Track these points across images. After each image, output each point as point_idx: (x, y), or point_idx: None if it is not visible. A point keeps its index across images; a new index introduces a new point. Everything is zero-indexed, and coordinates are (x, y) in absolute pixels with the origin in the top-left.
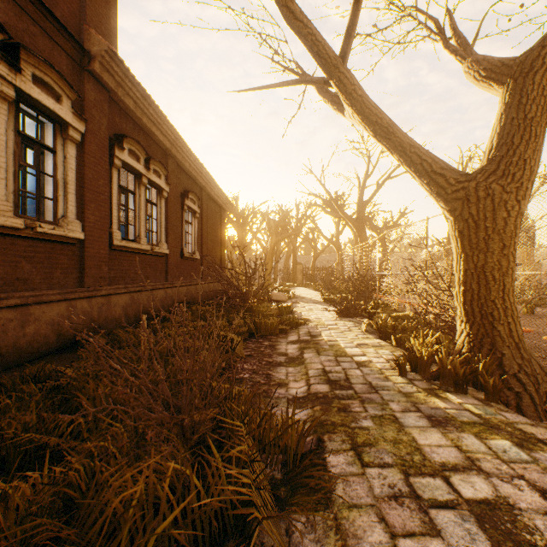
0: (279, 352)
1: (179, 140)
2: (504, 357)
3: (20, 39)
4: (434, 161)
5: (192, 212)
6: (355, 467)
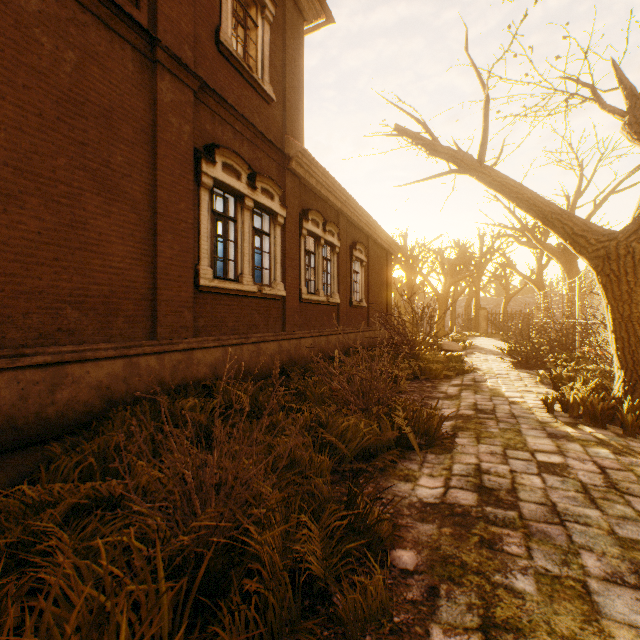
0: (439, 391)
1: (348, 199)
2: None
3: (254, 166)
4: (575, 224)
5: (359, 261)
6: (472, 443)
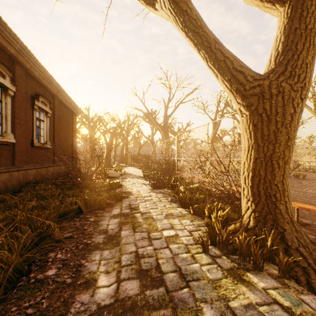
0: (100, 229)
1: (25, 50)
2: (286, 232)
3: None
4: (235, 59)
5: (44, 112)
6: None
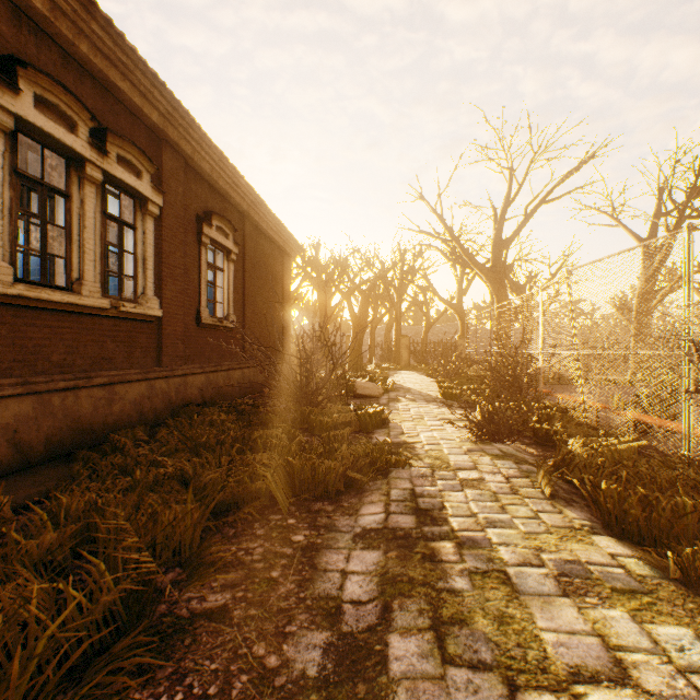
0: (316, 595)
1: (178, 112)
2: None
3: None
4: None
5: (224, 251)
6: None
